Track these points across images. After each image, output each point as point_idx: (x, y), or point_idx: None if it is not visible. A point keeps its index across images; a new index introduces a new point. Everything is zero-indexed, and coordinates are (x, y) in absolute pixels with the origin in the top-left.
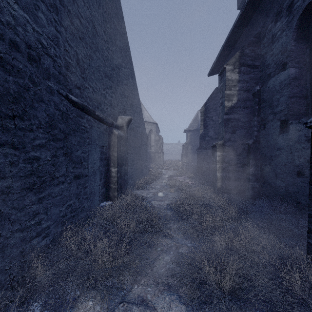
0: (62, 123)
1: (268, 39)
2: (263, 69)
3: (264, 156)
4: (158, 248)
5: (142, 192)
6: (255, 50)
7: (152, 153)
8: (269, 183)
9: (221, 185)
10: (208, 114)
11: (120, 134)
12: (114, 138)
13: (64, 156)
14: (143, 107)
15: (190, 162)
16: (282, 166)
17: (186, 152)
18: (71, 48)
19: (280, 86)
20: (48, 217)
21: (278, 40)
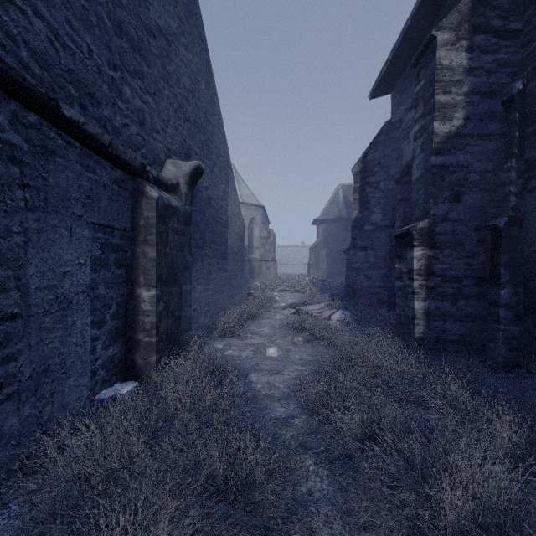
0: None
1: None
2: None
3: None
4: None
5: (230, 344)
6: None
7: (255, 261)
8: None
9: (425, 333)
10: (370, 177)
11: (166, 200)
12: (147, 209)
13: None
14: (238, 177)
15: (325, 277)
16: None
17: (318, 260)
18: None
19: None
20: None
21: None
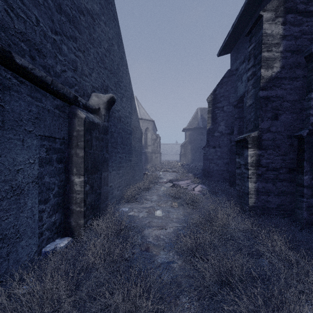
0: None
1: None
2: None
3: None
4: None
5: (132, 207)
6: None
7: (148, 153)
8: None
9: (255, 203)
10: (217, 103)
11: (91, 119)
12: (78, 125)
13: None
14: (138, 103)
15: (190, 162)
16: None
17: (185, 152)
18: None
19: None
20: None
21: None
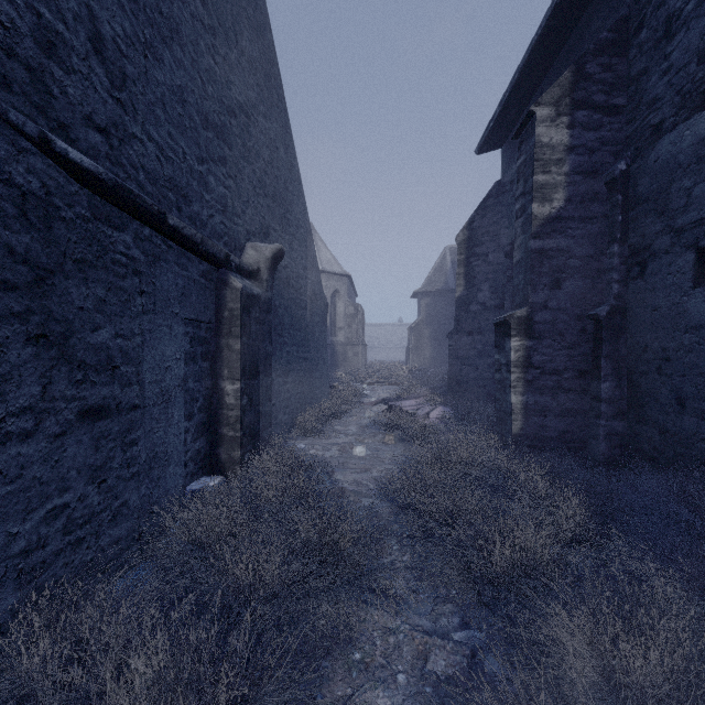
0: (20, 229)
1: (653, 31)
2: (639, 116)
3: (643, 350)
4: (353, 654)
5: (312, 444)
6: (613, 67)
7: (339, 345)
8: (659, 424)
9: (523, 429)
10: (476, 247)
11: (249, 289)
12: (231, 300)
13: (33, 346)
14: (317, 238)
15: (428, 366)
16: (703, 377)
17: (419, 343)
18: None
19: (694, 153)
20: None
21: (687, 25)
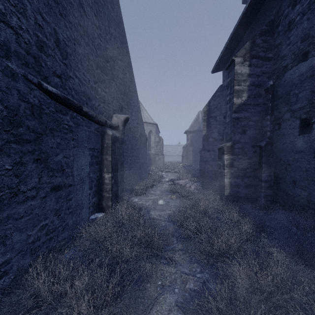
0: (31, 119)
1: (284, 27)
2: (278, 62)
3: (279, 160)
4: (158, 281)
5: (141, 199)
6: (267, 41)
7: (152, 155)
8: (286, 191)
9: (229, 193)
10: (211, 113)
11: (114, 134)
12: (107, 139)
13: (36, 163)
14: (142, 107)
15: (191, 164)
16: (303, 172)
17: (187, 154)
18: (47, 23)
19: (299, 79)
20: (6, 248)
21: (296, 26)
